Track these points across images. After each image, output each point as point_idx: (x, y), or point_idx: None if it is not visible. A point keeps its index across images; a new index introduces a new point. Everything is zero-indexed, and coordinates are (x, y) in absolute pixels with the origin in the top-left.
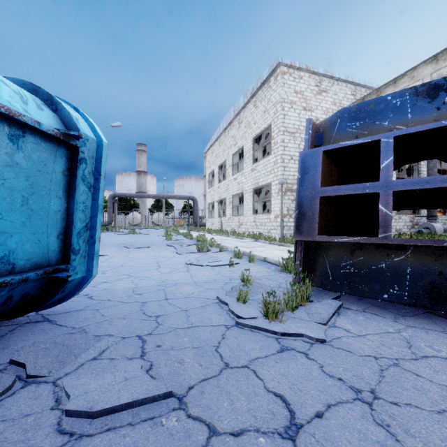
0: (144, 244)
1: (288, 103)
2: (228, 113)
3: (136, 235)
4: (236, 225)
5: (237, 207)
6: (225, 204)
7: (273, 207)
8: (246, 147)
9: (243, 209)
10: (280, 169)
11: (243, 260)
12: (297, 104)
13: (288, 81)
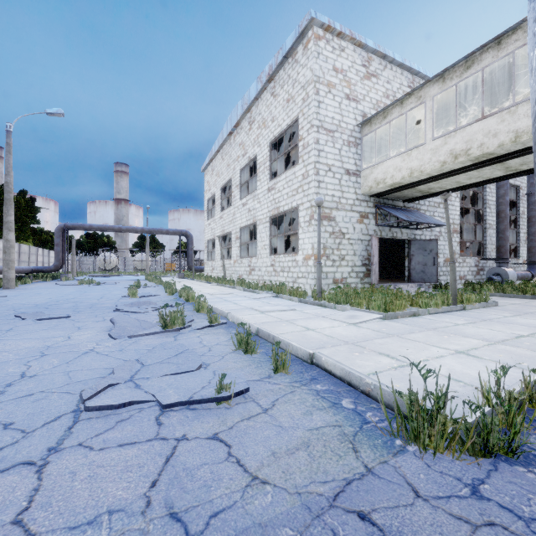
0: (74, 308)
1: (324, 85)
2: (234, 110)
3: (91, 286)
4: (245, 270)
5: (248, 247)
6: (231, 243)
7: (301, 243)
8: (261, 156)
9: (255, 249)
10: (313, 184)
11: (258, 358)
12: (338, 88)
13: (324, 51)
